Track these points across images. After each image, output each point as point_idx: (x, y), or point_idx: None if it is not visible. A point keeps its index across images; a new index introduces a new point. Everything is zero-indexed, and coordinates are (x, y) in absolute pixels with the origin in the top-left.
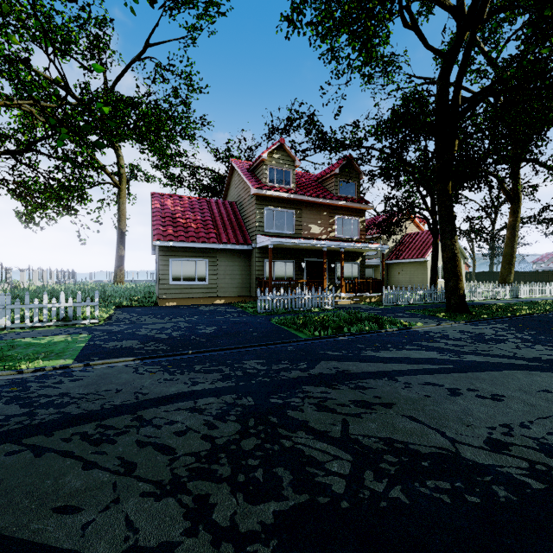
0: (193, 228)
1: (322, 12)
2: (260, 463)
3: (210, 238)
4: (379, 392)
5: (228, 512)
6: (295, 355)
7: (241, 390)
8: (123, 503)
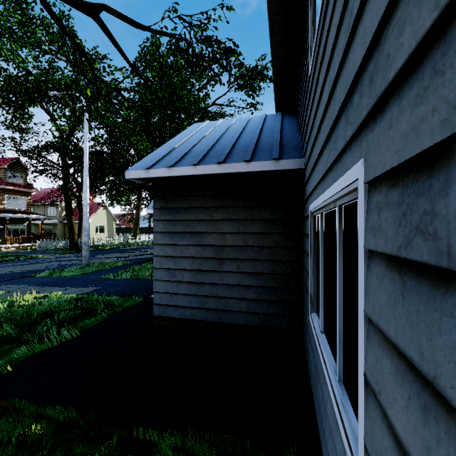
0: None
1: None
2: None
3: None
4: None
5: None
6: None
7: None
8: None
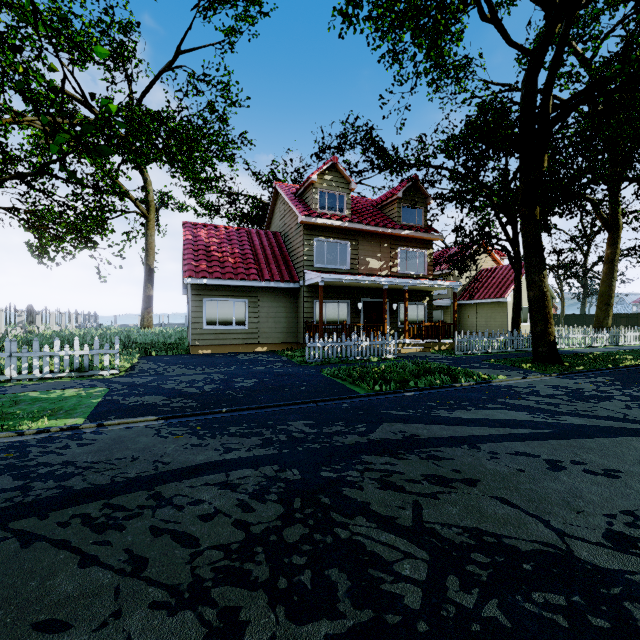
0: (230, 263)
1: (383, 3)
2: (308, 562)
3: (250, 275)
4: (459, 464)
5: (264, 635)
6: (352, 415)
7: (285, 460)
8: (125, 617)
